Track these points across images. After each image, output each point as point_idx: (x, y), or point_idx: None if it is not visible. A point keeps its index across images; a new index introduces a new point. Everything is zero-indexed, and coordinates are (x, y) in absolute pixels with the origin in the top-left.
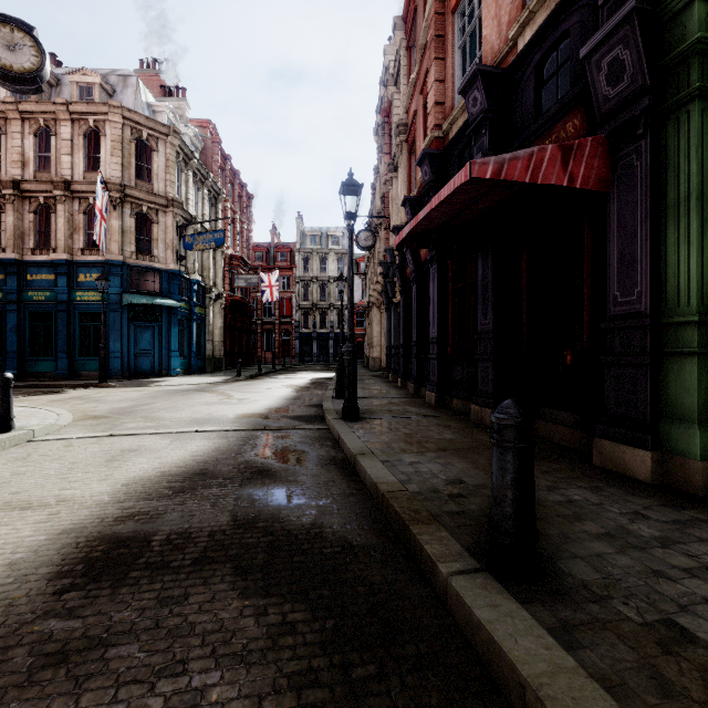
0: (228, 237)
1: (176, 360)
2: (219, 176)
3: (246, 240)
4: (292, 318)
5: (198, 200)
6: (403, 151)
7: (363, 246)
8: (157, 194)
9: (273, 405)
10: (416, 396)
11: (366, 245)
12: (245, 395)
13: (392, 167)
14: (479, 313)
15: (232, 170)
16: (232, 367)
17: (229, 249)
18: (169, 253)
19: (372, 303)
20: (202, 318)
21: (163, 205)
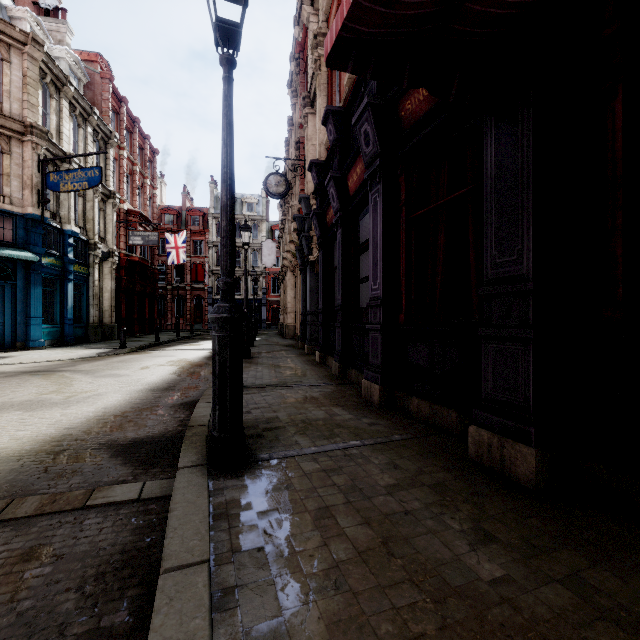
0: (124, 189)
1: (38, 328)
2: (110, 117)
3: (149, 197)
4: (205, 283)
5: (78, 139)
6: (322, 68)
7: (273, 192)
8: (7, 115)
9: (116, 407)
10: (343, 381)
11: (277, 191)
12: (93, 383)
13: (308, 101)
14: (487, 244)
15: (130, 117)
16: (130, 335)
17: (125, 203)
18: (27, 194)
19: (286, 267)
20: (84, 278)
21: (17, 131)
